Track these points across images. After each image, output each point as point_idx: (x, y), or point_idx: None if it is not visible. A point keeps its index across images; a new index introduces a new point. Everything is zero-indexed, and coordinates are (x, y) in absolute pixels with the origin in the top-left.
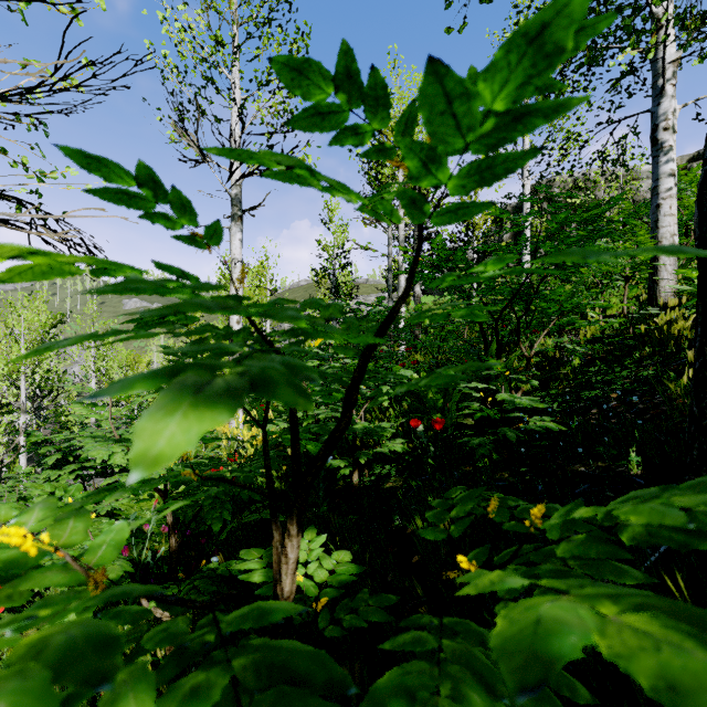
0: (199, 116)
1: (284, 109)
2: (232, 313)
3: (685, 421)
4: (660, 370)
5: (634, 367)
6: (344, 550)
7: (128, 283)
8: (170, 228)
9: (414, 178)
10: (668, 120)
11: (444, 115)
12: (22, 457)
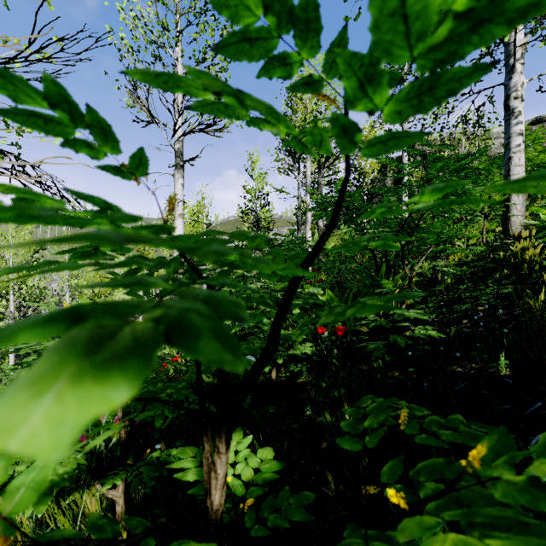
0: (149, 86)
1: None
2: (155, 245)
3: (542, 330)
4: (516, 288)
5: (496, 285)
6: (266, 448)
7: (4, 209)
8: (95, 157)
9: (349, 102)
10: (518, 91)
11: (394, 18)
12: (11, 355)
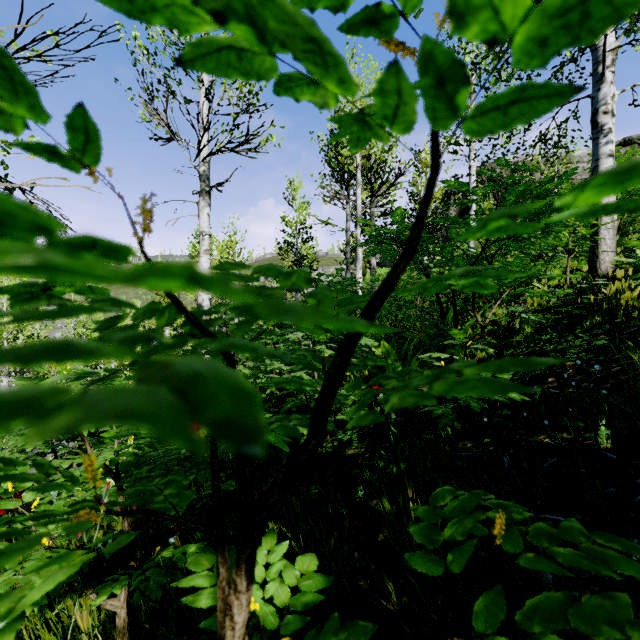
0: (168, 95)
1: (250, 91)
2: (99, 278)
3: None
4: (611, 339)
5: (586, 335)
6: (308, 554)
7: None
8: (9, 128)
9: (456, 17)
10: (608, 105)
11: None
12: None
